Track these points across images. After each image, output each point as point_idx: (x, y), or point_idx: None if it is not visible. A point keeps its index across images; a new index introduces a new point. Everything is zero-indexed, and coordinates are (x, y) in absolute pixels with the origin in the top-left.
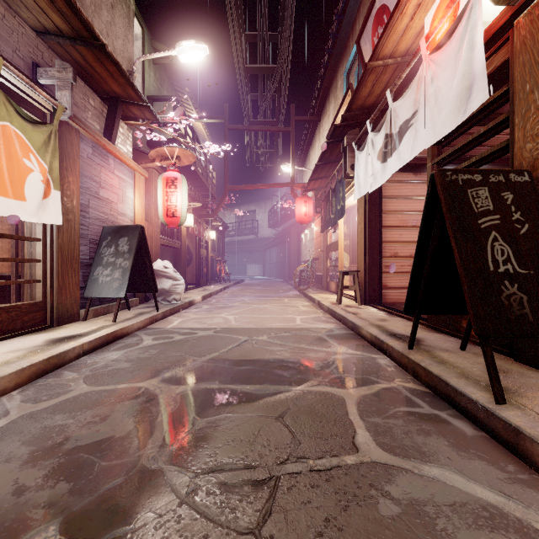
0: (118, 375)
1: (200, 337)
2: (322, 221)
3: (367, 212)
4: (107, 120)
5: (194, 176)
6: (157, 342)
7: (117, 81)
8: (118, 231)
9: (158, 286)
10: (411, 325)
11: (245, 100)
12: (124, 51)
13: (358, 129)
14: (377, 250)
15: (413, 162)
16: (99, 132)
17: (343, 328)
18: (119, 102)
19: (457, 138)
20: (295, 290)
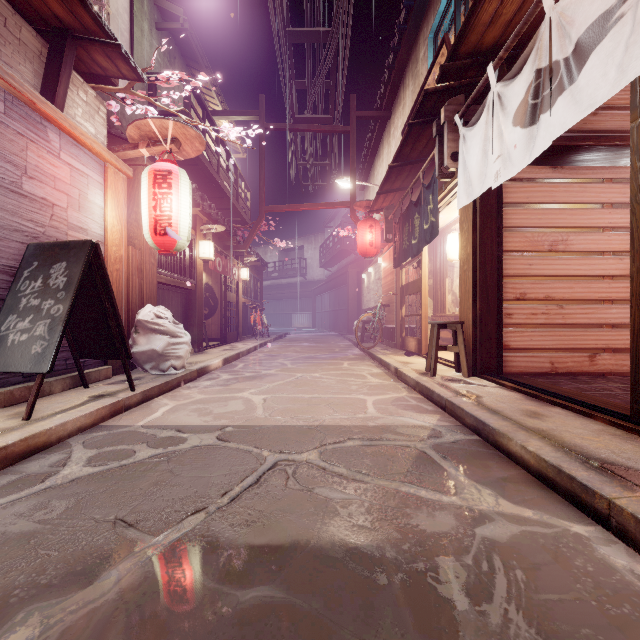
0: None
1: (185, 452)
2: (395, 252)
3: (478, 228)
4: (47, 68)
5: (219, 193)
6: (89, 470)
7: None
8: (51, 251)
9: (146, 347)
10: (603, 430)
11: (287, 83)
12: None
13: (463, 95)
14: (495, 289)
15: (559, 142)
16: (33, 87)
17: (454, 425)
18: (67, 37)
19: None
20: (355, 347)
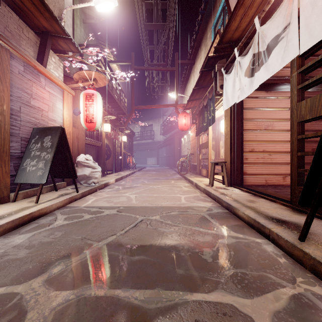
0: (5, 270)
1: (104, 216)
2: (196, 129)
3: (232, 119)
4: (39, 49)
5: (112, 100)
6: (66, 222)
7: (44, 15)
8: (44, 131)
9: (81, 173)
10: (278, 207)
11: (145, 48)
12: (55, 2)
13: (225, 59)
14: (240, 147)
15: (268, 81)
16: (33, 58)
17: (218, 206)
18: (48, 35)
19: (306, 60)
20: (178, 174)
